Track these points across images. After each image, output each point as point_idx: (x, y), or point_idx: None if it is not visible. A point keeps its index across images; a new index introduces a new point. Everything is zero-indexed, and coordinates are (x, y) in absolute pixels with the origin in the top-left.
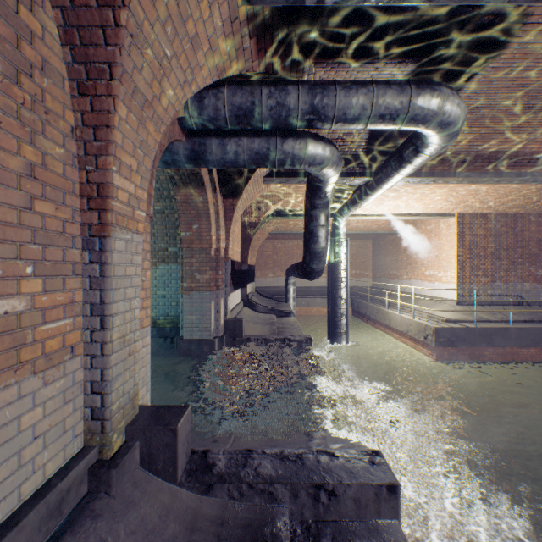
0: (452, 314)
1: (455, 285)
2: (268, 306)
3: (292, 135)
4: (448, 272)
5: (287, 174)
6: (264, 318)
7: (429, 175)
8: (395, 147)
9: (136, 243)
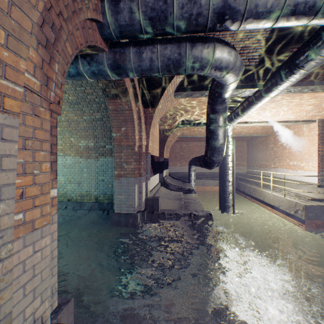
0: (315, 194)
1: (316, 173)
2: (177, 186)
3: (201, 41)
4: (310, 163)
5: (192, 88)
6: (175, 194)
7: (310, 84)
8: (284, 59)
9: (1, 125)
